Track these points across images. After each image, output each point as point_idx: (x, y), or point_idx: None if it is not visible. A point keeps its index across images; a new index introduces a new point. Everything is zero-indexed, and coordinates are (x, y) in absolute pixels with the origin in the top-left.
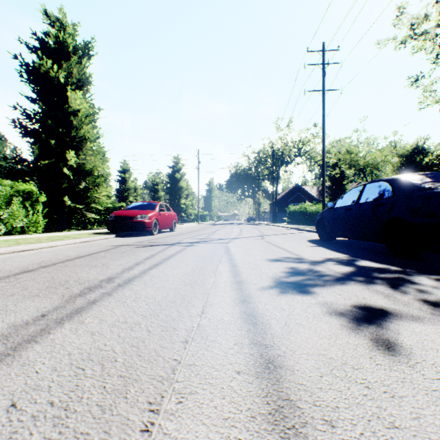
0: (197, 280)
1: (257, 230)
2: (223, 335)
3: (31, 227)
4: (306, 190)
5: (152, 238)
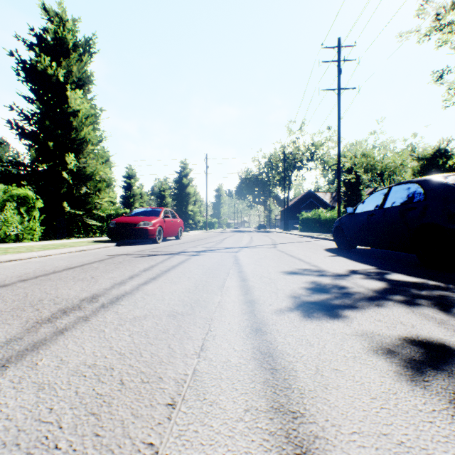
0: (199, 298)
1: (268, 238)
2: (229, 391)
3: (27, 235)
4: (319, 196)
5: (155, 247)
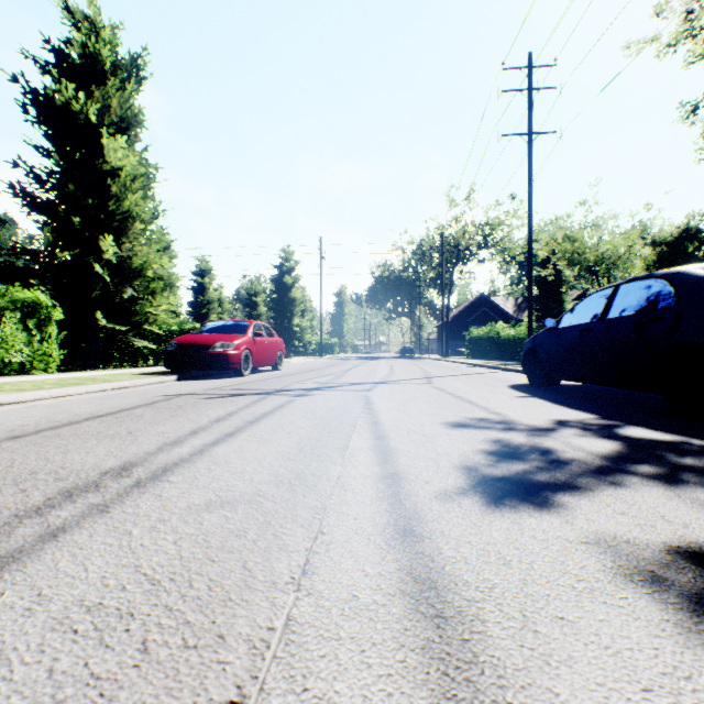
0: (305, 470)
1: (418, 368)
2: (354, 670)
3: (38, 363)
4: (496, 304)
5: (239, 382)
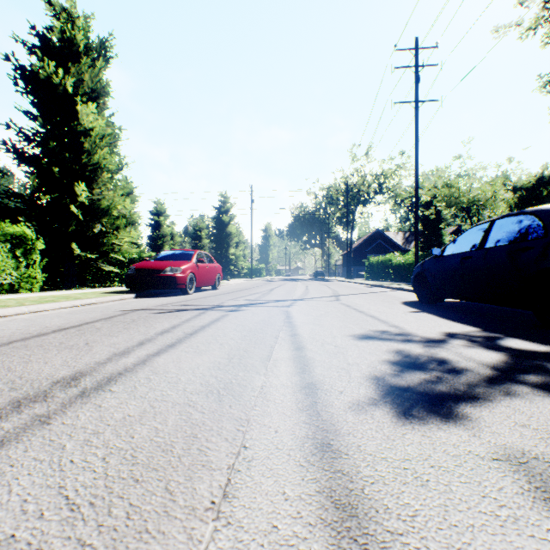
0: (232, 380)
1: (328, 288)
2: None
3: (24, 284)
4: (389, 237)
5: (184, 299)
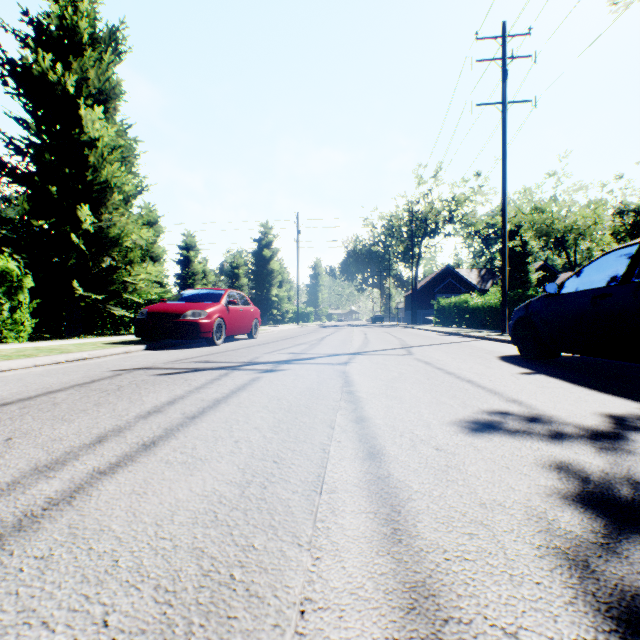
0: (234, 572)
1: (392, 337)
2: None
3: (7, 332)
4: (461, 275)
5: (207, 353)
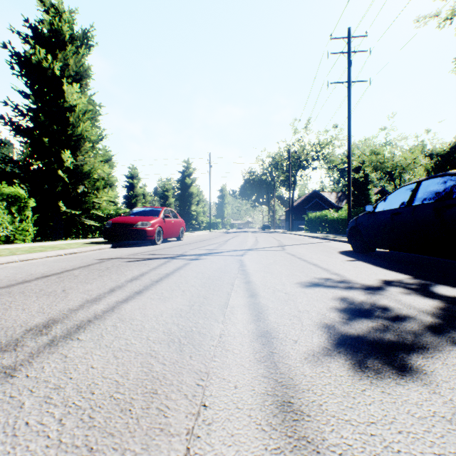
0: (193, 328)
1: (274, 239)
2: None
3: (18, 236)
4: (324, 196)
5: (153, 249)
